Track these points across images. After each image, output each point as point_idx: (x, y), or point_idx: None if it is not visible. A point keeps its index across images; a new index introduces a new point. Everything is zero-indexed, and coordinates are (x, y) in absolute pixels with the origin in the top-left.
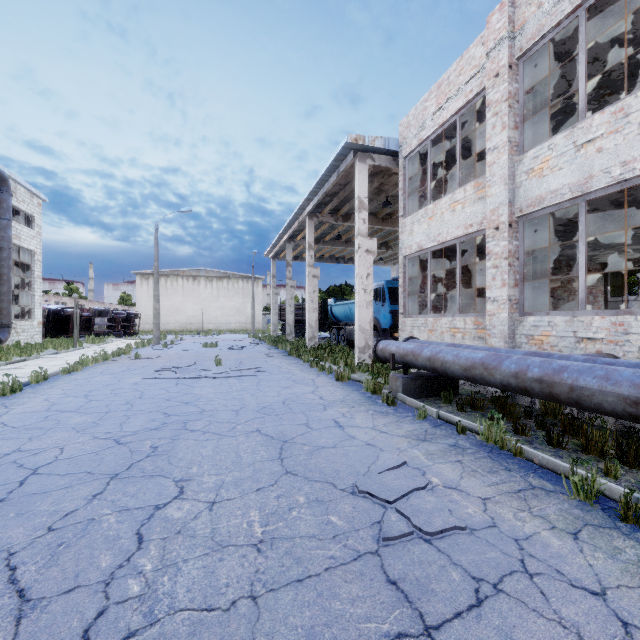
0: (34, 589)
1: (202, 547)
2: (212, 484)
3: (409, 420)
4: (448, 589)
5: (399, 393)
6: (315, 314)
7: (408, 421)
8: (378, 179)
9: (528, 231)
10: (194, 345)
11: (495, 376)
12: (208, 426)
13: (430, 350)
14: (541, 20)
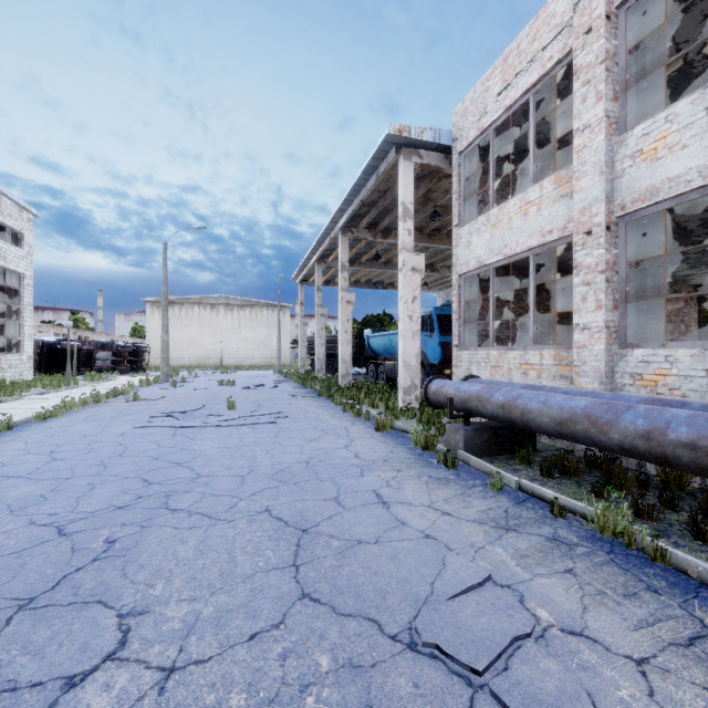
0: None
1: None
2: (178, 623)
3: (479, 492)
4: None
5: (459, 450)
6: (349, 347)
7: (478, 494)
8: (425, 184)
9: (631, 236)
10: (209, 383)
11: (610, 435)
12: (198, 502)
13: (504, 394)
14: None
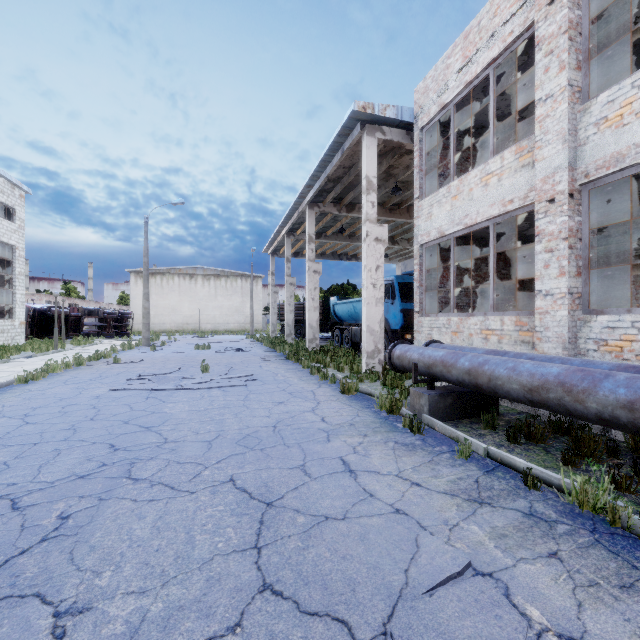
0: None
1: None
2: (121, 625)
3: (447, 460)
4: None
5: (424, 414)
6: (316, 313)
7: (446, 462)
8: (387, 160)
9: (593, 204)
10: (186, 347)
11: (587, 404)
12: (162, 471)
13: (469, 360)
14: None
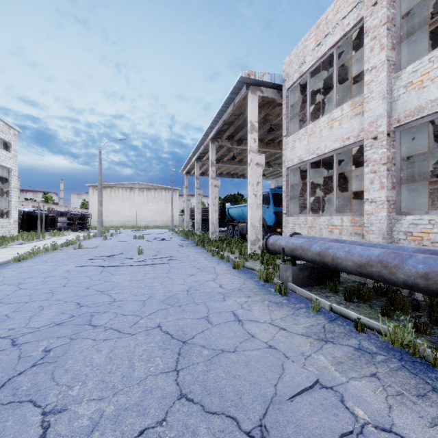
0: None
1: None
2: (86, 420)
3: (304, 313)
4: None
5: (289, 282)
6: (216, 214)
7: (303, 314)
8: (265, 110)
9: (403, 140)
10: (127, 237)
11: (397, 275)
12: (112, 320)
13: (319, 246)
14: None
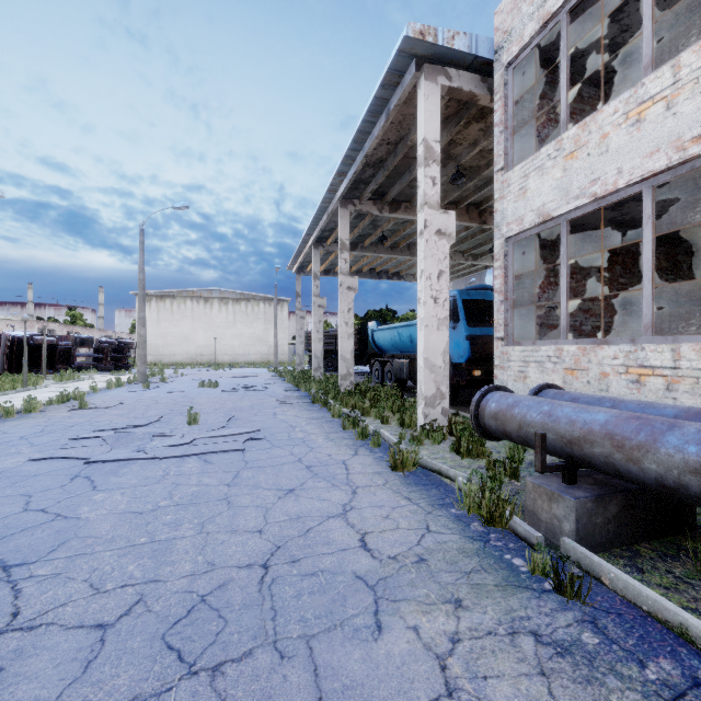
0: None
1: None
2: None
3: None
4: None
5: (565, 537)
6: (351, 342)
7: None
8: (449, 129)
9: None
10: (190, 384)
11: None
12: None
13: (698, 440)
14: None
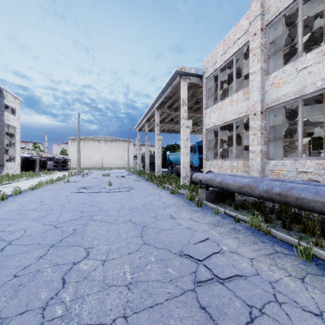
0: (3, 312)
1: (97, 287)
2: (104, 250)
3: (209, 215)
4: (234, 312)
5: (204, 200)
6: (160, 159)
7: (209, 215)
8: (192, 90)
9: (271, 116)
10: (98, 175)
11: (255, 192)
12: (103, 218)
13: (220, 178)
14: (278, 5)
